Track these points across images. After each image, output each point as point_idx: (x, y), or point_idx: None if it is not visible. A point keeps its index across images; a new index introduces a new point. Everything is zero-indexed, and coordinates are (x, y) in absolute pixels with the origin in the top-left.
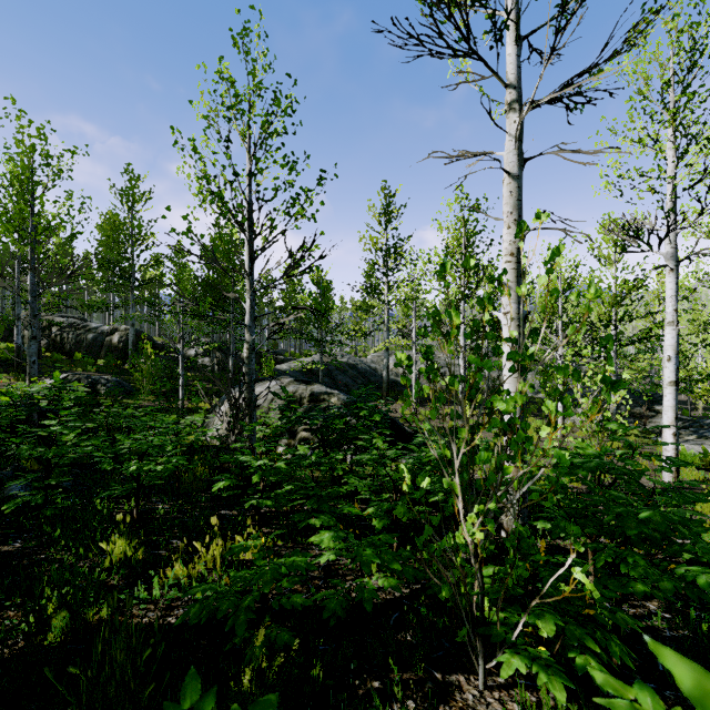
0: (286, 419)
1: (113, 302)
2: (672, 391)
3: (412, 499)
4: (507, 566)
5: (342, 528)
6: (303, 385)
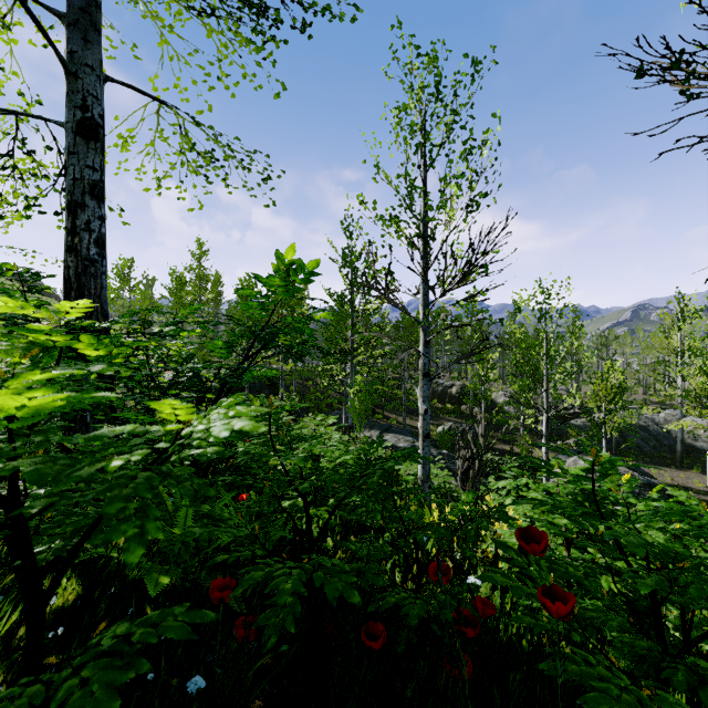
0: None
1: (443, 360)
2: None
3: None
4: None
5: None
6: None
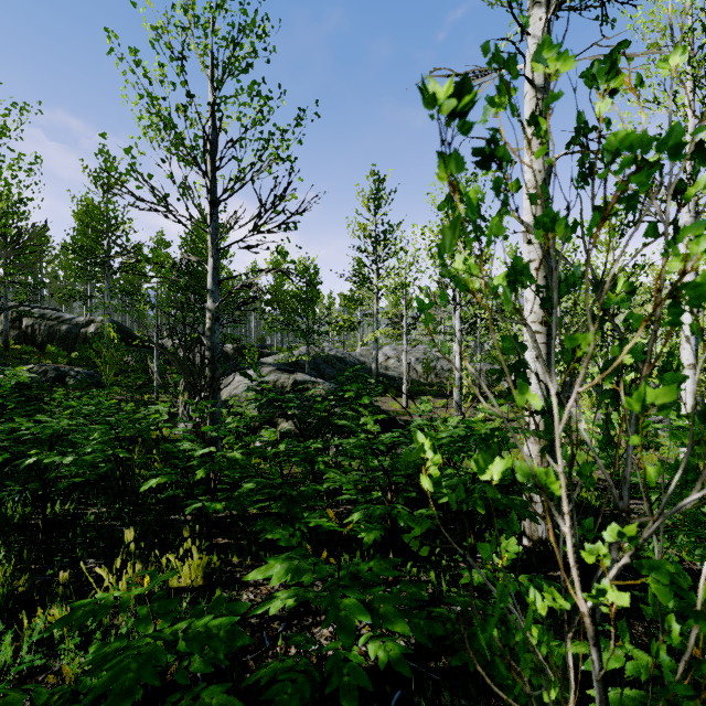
0: (255, 402)
1: (91, 293)
2: (692, 374)
3: (407, 498)
4: (660, 658)
5: (309, 550)
6: (285, 374)
